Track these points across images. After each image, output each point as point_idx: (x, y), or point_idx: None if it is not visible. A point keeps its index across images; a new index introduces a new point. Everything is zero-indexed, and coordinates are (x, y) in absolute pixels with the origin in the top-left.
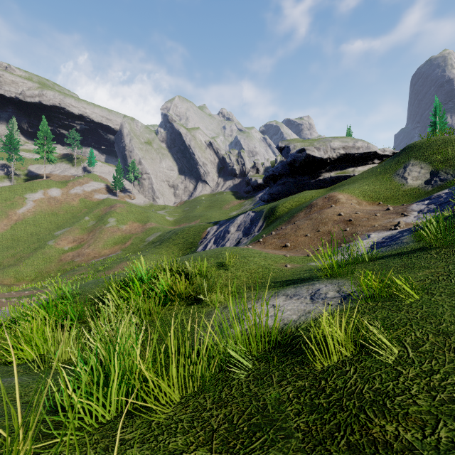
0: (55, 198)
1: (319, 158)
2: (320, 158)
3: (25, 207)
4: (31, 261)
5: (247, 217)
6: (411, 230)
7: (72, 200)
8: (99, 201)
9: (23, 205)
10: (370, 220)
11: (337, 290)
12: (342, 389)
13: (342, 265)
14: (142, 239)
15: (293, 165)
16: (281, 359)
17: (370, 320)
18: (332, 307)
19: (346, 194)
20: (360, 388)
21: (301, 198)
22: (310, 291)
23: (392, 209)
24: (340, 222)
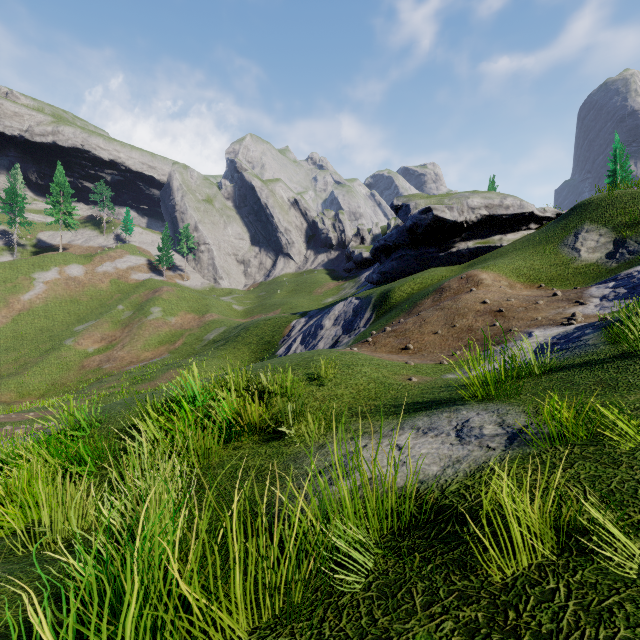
0: (75, 279)
1: (452, 222)
2: (453, 222)
3: (33, 292)
4: (41, 369)
5: (348, 305)
6: (597, 326)
7: (99, 282)
8: (138, 283)
9: (29, 289)
10: (530, 311)
11: (498, 422)
12: (553, 637)
13: (501, 381)
14: (199, 336)
15: (414, 231)
16: (424, 553)
17: (569, 482)
18: (496, 453)
19: (492, 273)
20: (589, 636)
21: (427, 279)
22: (454, 423)
23: (561, 294)
24: (486, 314)
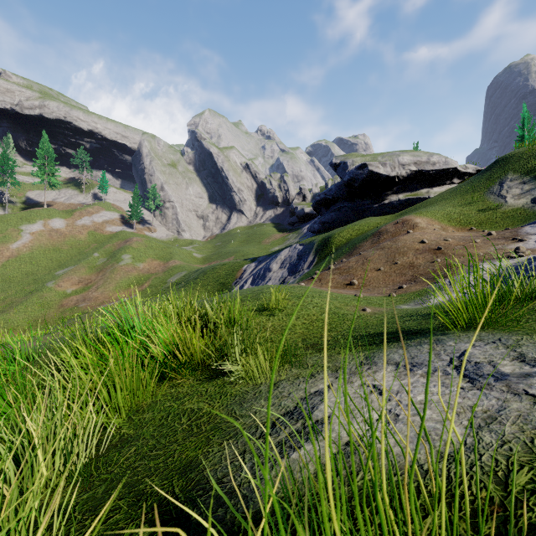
0: (57, 231)
1: (385, 176)
2: (386, 176)
3: (21, 241)
4: (24, 307)
5: (293, 251)
6: None
7: (78, 233)
8: (111, 234)
9: (17, 239)
10: (469, 248)
11: (514, 356)
12: None
13: (493, 305)
14: (163, 280)
15: (351, 185)
16: None
17: None
18: None
19: (425, 218)
20: None
21: (363, 226)
22: (445, 357)
23: (495, 234)
24: (425, 252)
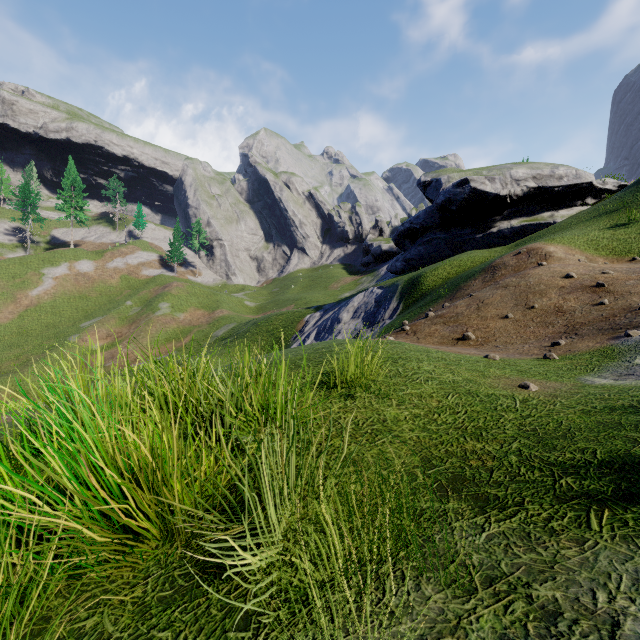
0: (85, 275)
1: (493, 195)
2: (494, 195)
3: (42, 288)
4: (41, 366)
5: (369, 296)
6: None
7: (109, 278)
8: (148, 279)
9: (38, 285)
10: None
11: None
12: None
13: None
14: (207, 333)
15: (447, 208)
16: None
17: None
18: None
19: (560, 245)
20: None
21: (465, 261)
22: None
23: None
24: (577, 290)
